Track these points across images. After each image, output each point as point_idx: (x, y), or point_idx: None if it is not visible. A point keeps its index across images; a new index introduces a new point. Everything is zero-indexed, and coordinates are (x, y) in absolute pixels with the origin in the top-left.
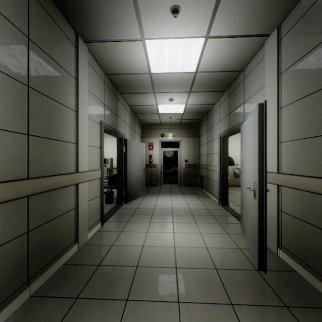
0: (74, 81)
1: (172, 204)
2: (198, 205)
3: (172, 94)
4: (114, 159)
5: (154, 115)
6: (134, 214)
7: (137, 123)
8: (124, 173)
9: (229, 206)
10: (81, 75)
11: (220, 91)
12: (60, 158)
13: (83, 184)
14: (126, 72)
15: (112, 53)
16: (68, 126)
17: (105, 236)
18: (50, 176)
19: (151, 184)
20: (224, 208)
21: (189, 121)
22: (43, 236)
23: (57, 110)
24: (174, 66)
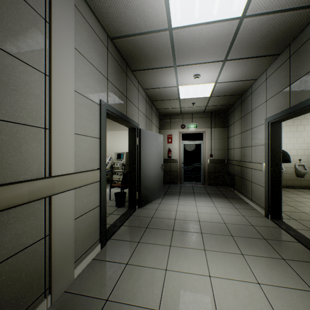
0: (43, 24)
1: (198, 212)
2: (236, 216)
3: (199, 67)
4: None
5: (174, 102)
6: (148, 227)
7: (154, 112)
8: (137, 171)
9: (283, 220)
10: (59, 18)
11: (271, 55)
12: (2, 154)
13: (63, 195)
14: (136, 30)
15: None
16: (25, 96)
17: (101, 274)
18: None
19: (170, 182)
20: (276, 224)
21: (215, 108)
22: None
23: None
24: (209, 6)
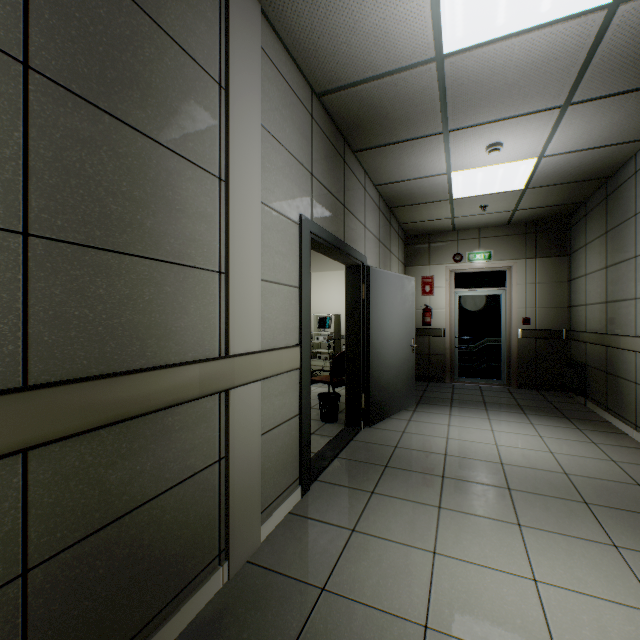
0: (217, 92)
1: (497, 445)
2: (593, 461)
3: (502, 128)
4: (343, 316)
5: (439, 208)
6: (389, 465)
7: (394, 231)
8: (363, 352)
9: None
10: (239, 76)
11: None
12: (166, 316)
13: (244, 389)
14: (367, 72)
15: (327, 5)
16: (194, 220)
17: (306, 541)
18: (117, 374)
19: (429, 377)
20: None
21: (537, 213)
22: (96, 572)
23: (152, 167)
24: None
